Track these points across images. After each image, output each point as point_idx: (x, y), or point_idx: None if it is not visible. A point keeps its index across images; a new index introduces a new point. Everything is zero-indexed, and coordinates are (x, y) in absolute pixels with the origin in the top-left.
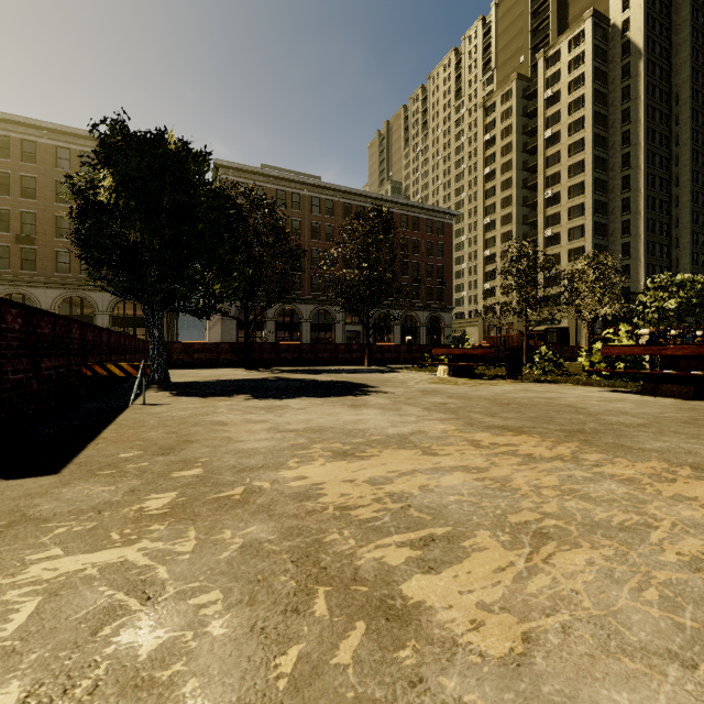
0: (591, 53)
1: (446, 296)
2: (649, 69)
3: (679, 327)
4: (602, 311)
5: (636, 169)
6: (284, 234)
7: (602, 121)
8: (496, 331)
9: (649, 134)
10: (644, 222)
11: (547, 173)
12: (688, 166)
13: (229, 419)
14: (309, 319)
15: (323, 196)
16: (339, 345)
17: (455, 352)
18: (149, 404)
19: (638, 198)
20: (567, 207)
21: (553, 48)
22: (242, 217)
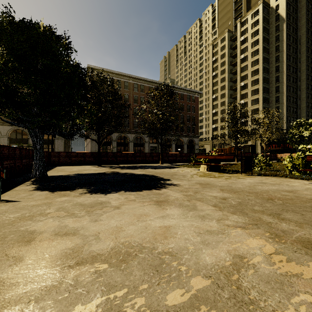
0: (261, 20)
1: (196, 130)
2: (288, 27)
3: (309, 144)
4: (272, 137)
5: (282, 73)
6: (118, 95)
7: (266, 51)
8: (218, 147)
9: (288, 57)
10: (285, 97)
11: (241, 74)
12: (304, 72)
13: (43, 228)
14: (132, 141)
15: (139, 83)
16: (146, 153)
17: (210, 157)
18: (2, 200)
19: (283, 86)
20: (250, 90)
21: (244, 18)
22: (96, 87)
